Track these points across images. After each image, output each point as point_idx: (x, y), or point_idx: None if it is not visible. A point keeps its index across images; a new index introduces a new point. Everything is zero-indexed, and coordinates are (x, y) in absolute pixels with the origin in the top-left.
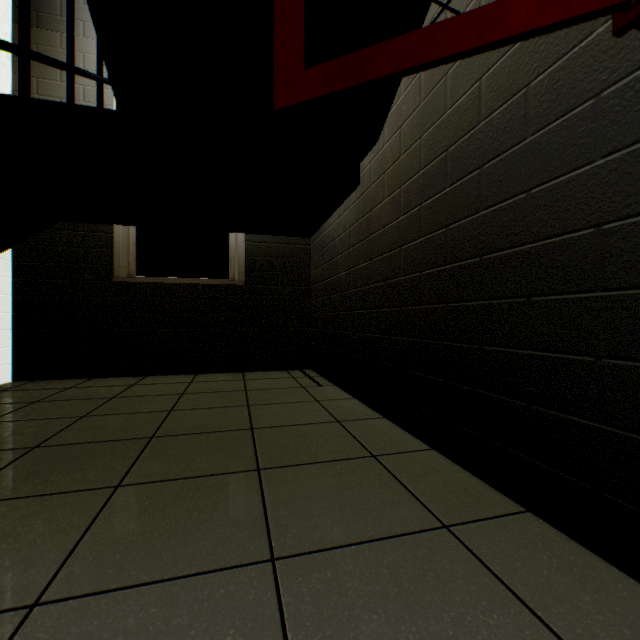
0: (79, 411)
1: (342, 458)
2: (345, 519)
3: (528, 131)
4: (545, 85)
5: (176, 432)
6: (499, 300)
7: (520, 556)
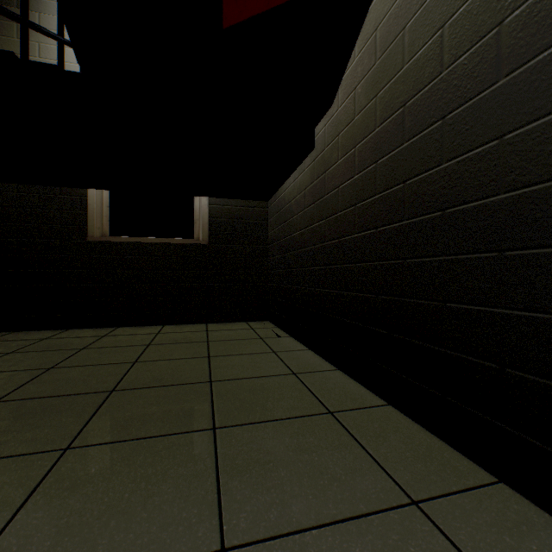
0: (48, 362)
1: (299, 415)
2: (304, 492)
3: (501, 73)
4: (523, 19)
5: (136, 385)
6: (465, 255)
7: (506, 546)
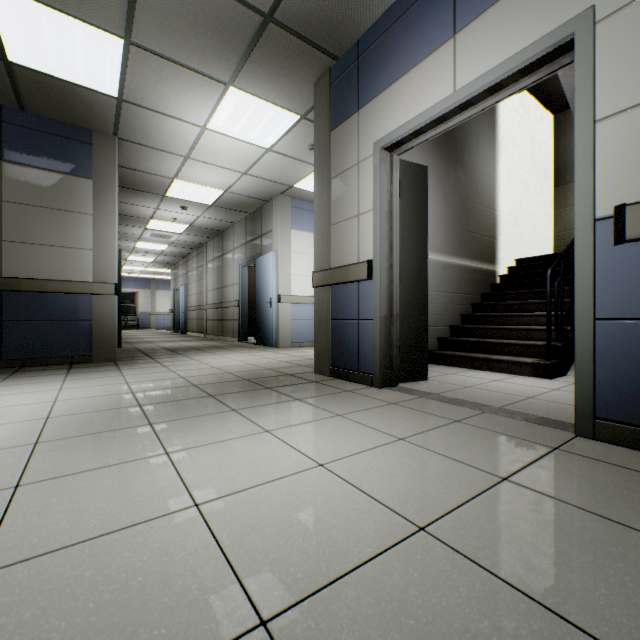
0: None
1: None
2: None
3: None
4: None
5: None
6: None
7: None
